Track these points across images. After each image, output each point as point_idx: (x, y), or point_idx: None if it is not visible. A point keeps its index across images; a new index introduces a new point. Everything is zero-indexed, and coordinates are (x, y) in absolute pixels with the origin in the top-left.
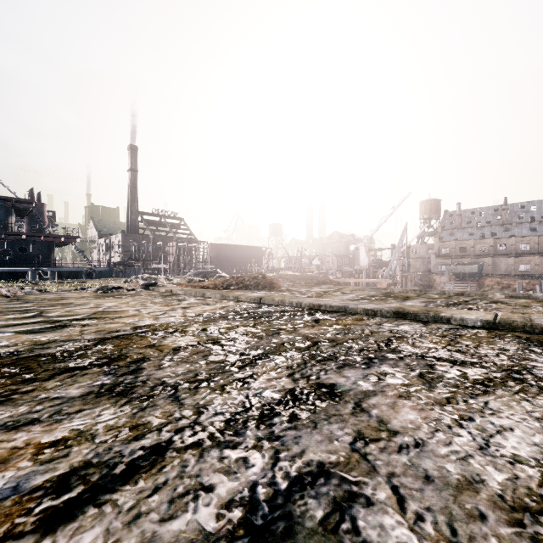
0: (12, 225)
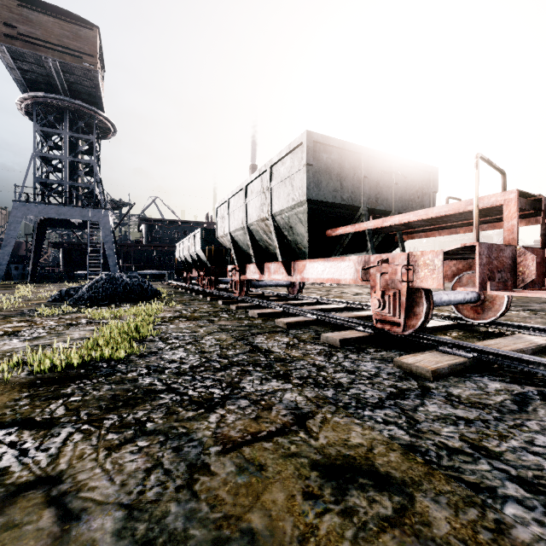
0: None
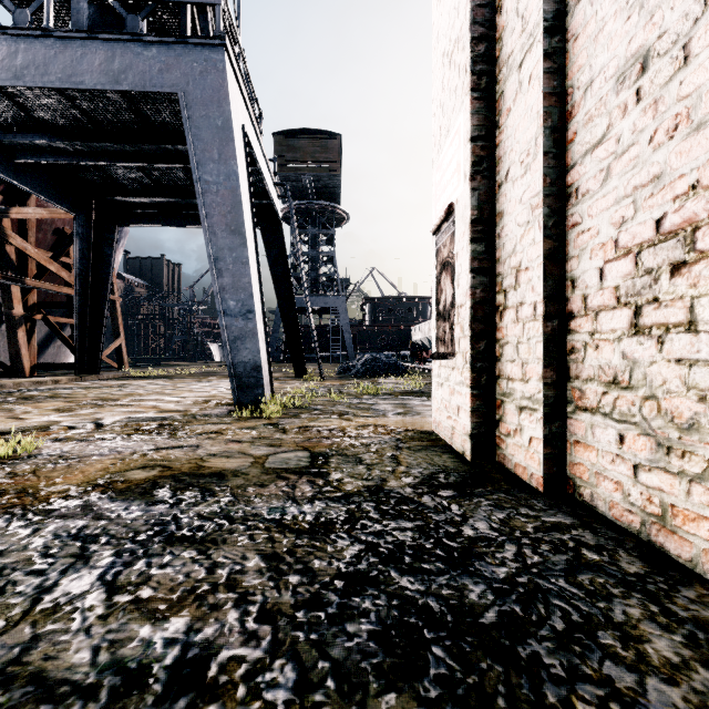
0: (429, 318)
